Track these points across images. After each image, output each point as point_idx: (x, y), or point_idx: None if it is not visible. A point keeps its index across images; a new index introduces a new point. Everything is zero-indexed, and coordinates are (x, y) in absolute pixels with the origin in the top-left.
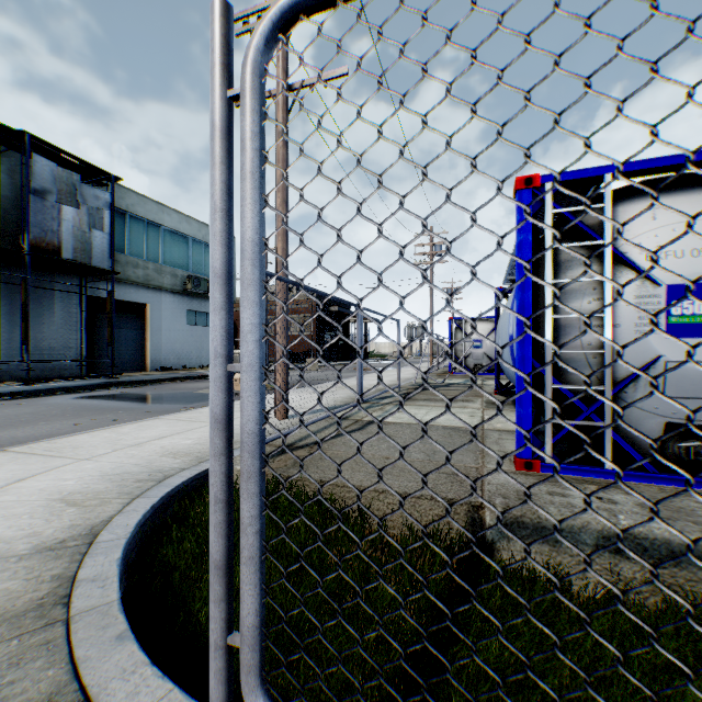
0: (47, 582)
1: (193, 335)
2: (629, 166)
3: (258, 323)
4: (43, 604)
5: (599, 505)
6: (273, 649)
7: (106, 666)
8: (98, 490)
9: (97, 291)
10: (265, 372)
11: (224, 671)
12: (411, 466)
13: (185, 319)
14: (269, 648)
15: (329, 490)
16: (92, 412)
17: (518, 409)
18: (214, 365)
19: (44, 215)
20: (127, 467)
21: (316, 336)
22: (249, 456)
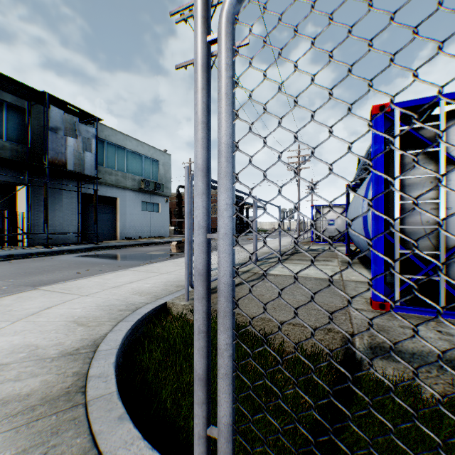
0: (70, 377)
1: (145, 217)
2: None
3: (231, 203)
4: (69, 392)
5: (440, 336)
6: None
7: (114, 438)
8: (95, 316)
9: (87, 190)
10: (236, 239)
11: (205, 454)
12: (358, 312)
13: (140, 207)
14: None
15: (243, 320)
16: (86, 265)
17: (374, 267)
18: (198, 234)
19: (56, 143)
20: (112, 301)
21: None
22: (225, 300)
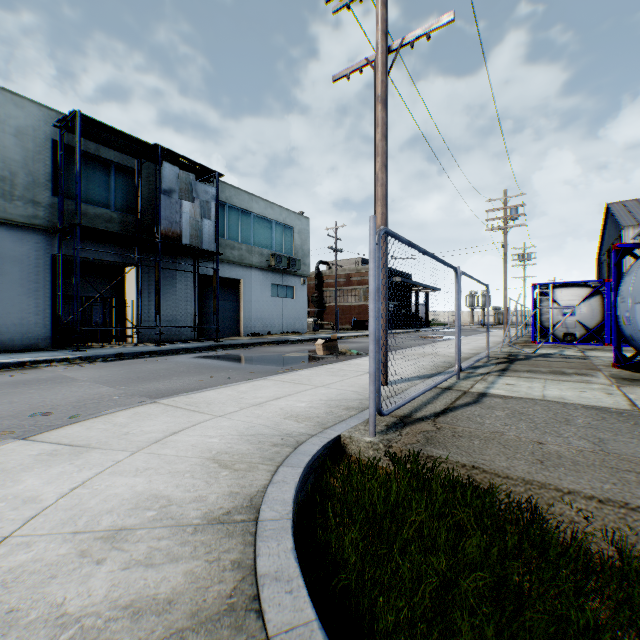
0: (228, 571)
1: (275, 305)
2: None
3: None
4: (233, 607)
5: None
6: None
7: None
8: (241, 452)
9: (204, 270)
10: None
11: None
12: None
13: (269, 292)
14: None
15: (485, 479)
16: (209, 370)
17: None
18: None
19: (170, 210)
20: (258, 428)
21: None
22: None
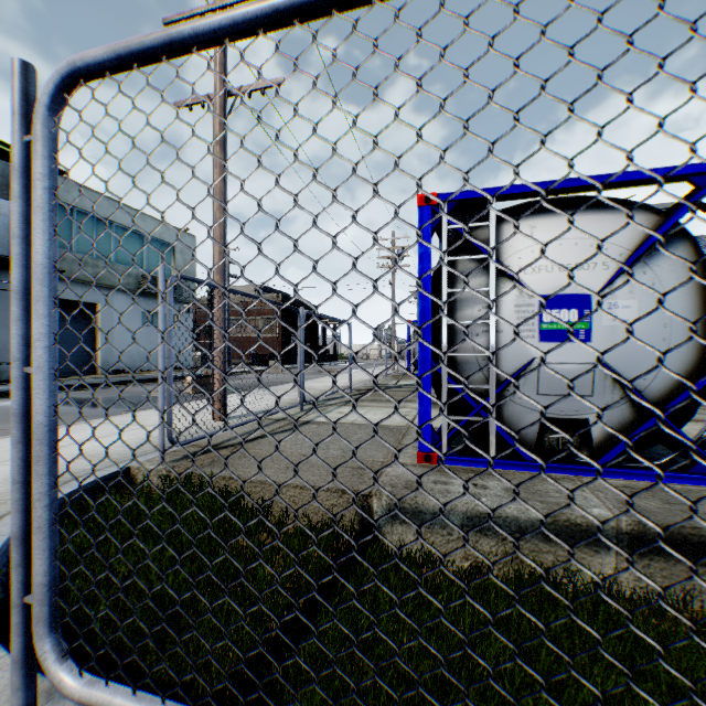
0: None
1: (149, 336)
2: (510, 189)
3: (48, 332)
4: None
5: (472, 490)
6: (142, 628)
7: None
8: None
9: None
10: (56, 373)
11: (22, 626)
12: (155, 446)
13: (141, 320)
14: (137, 627)
15: (238, 486)
16: None
17: (419, 407)
18: (13, 368)
19: None
20: None
21: (282, 338)
22: (39, 443)
